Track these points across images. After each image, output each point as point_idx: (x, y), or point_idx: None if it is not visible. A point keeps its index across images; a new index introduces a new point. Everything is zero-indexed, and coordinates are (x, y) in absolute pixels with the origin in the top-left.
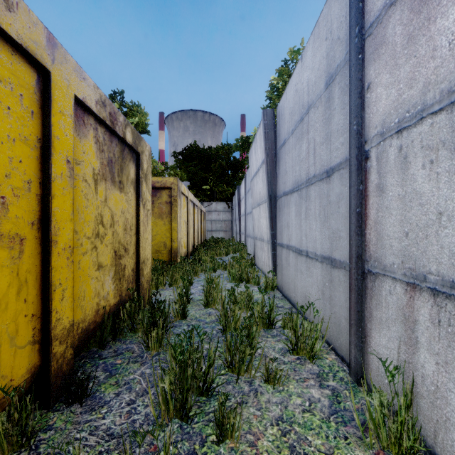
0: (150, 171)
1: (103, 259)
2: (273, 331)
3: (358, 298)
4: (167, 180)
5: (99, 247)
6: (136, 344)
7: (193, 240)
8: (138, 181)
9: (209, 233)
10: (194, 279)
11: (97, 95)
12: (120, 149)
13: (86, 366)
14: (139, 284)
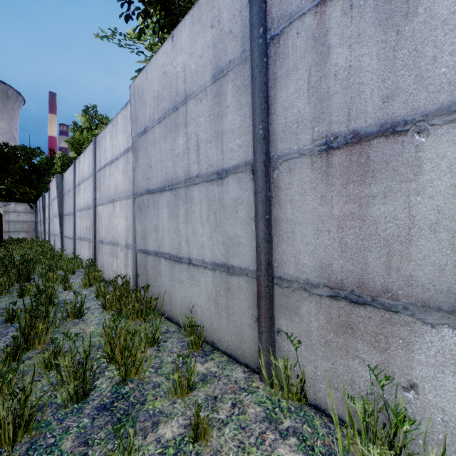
0: None
1: None
2: None
3: (74, 245)
4: None
5: None
6: None
7: None
8: None
9: (5, 234)
10: None
11: None
12: None
13: None
14: None
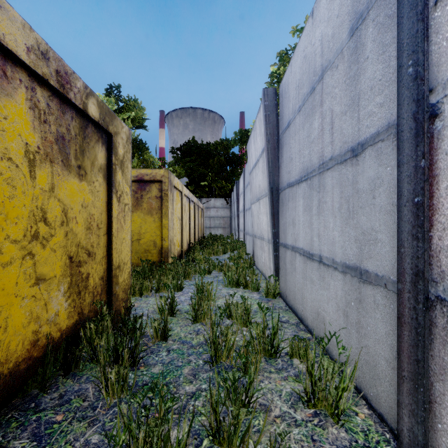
0: (129, 158)
1: (47, 270)
2: (277, 362)
3: (418, 339)
4: (157, 172)
5: (38, 254)
6: (93, 383)
7: (188, 238)
8: (110, 168)
9: (207, 230)
10: (186, 282)
11: (31, 40)
12: (80, 125)
13: (9, 427)
14: (111, 294)
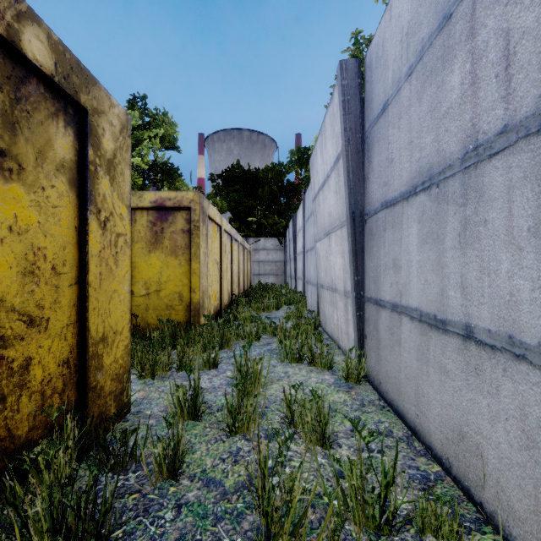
0: (125, 160)
1: None
2: None
3: None
4: (184, 195)
5: None
6: None
7: (230, 288)
8: (85, 170)
9: (256, 278)
10: (223, 353)
11: None
12: (3, 71)
13: None
14: (86, 389)
